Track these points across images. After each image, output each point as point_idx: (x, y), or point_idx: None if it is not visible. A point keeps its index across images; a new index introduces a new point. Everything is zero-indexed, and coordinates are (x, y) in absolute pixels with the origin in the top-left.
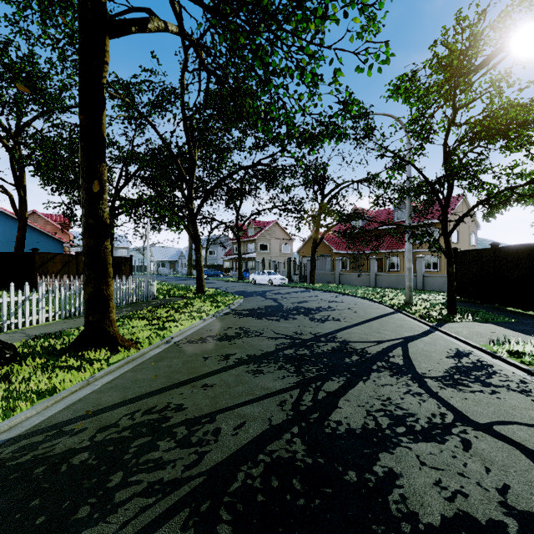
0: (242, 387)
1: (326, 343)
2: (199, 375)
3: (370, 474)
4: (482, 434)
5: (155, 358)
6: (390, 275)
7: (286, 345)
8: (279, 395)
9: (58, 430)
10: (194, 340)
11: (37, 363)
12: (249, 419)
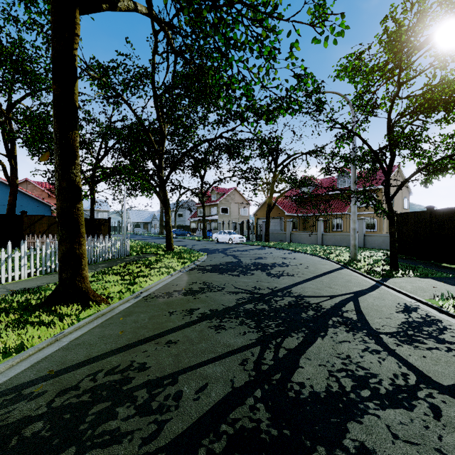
0: (204, 344)
1: (283, 297)
2: (164, 331)
3: (340, 450)
4: (449, 398)
5: (124, 313)
6: (335, 235)
7: (246, 300)
8: (241, 352)
9: (17, 393)
10: (161, 295)
11: (10, 318)
12: (211, 380)
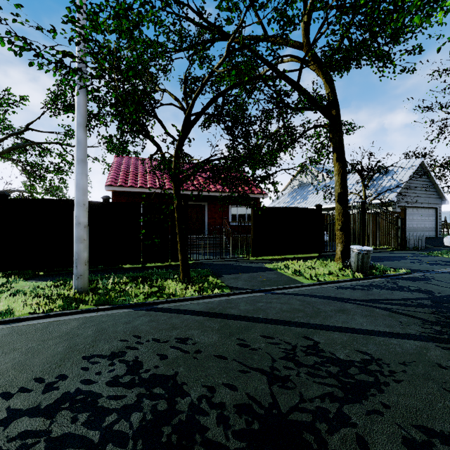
0: None
1: None
2: None
3: None
4: None
5: None
6: None
7: None
8: None
9: None
10: None
11: None
12: None
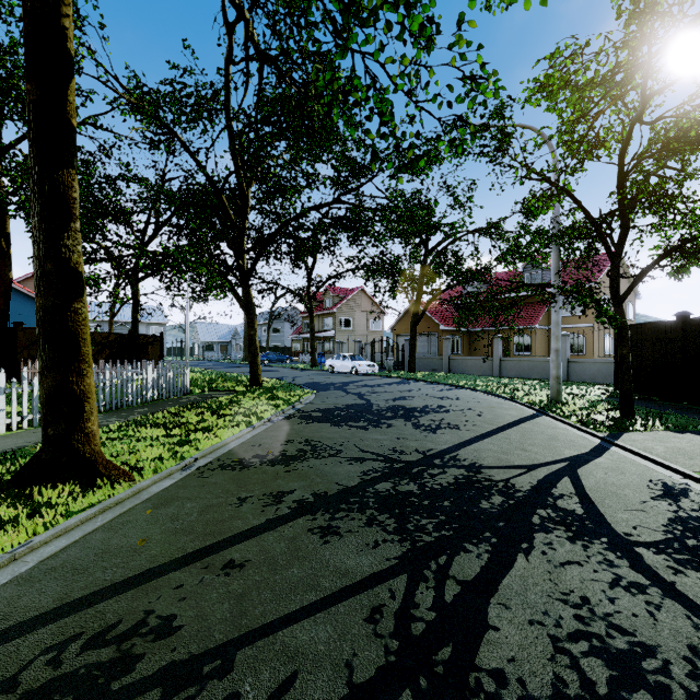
0: (298, 569)
1: (444, 469)
2: (223, 540)
3: None
4: None
5: (157, 499)
6: (521, 361)
7: (379, 474)
8: (369, 590)
9: None
10: (231, 464)
11: None
12: (304, 664)
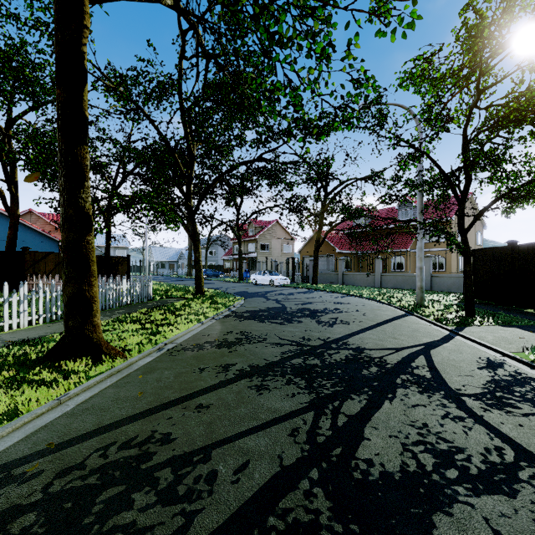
0: (244, 409)
1: (338, 350)
2: (193, 392)
3: None
4: None
5: (144, 369)
6: (396, 275)
7: (293, 353)
8: (290, 419)
9: (6, 473)
10: (190, 347)
11: (4, 376)
12: (253, 456)
